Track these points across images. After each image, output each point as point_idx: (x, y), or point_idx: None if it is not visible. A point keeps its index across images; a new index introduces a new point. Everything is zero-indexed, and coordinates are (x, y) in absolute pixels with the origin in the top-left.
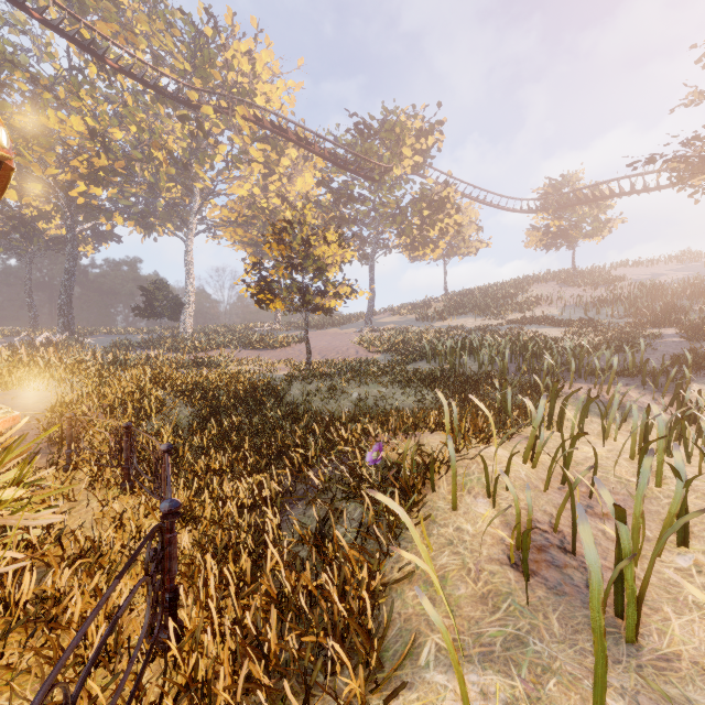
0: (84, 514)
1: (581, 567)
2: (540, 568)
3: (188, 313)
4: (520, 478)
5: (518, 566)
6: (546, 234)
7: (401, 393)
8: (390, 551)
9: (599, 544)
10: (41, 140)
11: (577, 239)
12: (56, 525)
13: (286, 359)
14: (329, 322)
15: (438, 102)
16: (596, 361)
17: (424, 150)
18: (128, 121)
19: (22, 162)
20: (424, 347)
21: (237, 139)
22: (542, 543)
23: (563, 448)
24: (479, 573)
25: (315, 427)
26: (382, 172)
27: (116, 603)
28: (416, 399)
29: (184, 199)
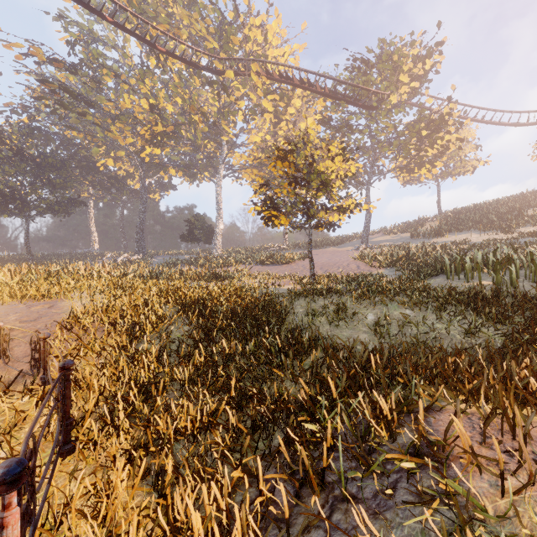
0: None
1: None
2: None
3: (218, 238)
4: None
5: None
6: None
7: (435, 318)
8: None
9: None
10: (121, 118)
11: None
12: None
13: (291, 273)
14: (328, 242)
15: (438, 23)
16: None
17: (421, 75)
18: (174, 94)
19: (112, 137)
20: (434, 261)
21: (252, 95)
22: None
23: None
24: None
25: (329, 383)
26: (380, 100)
27: None
28: (461, 328)
29: (216, 152)
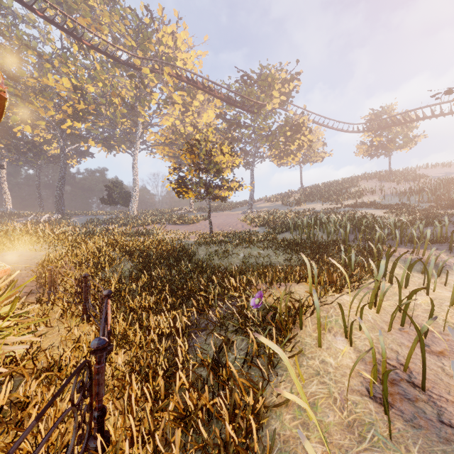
0: (55, 336)
1: (430, 401)
2: (395, 401)
3: (135, 201)
4: (368, 320)
5: (376, 398)
6: (371, 146)
7: (273, 254)
8: (269, 377)
9: (441, 379)
10: (44, 93)
11: (392, 150)
12: (34, 345)
13: (196, 231)
14: (224, 207)
15: (297, 60)
16: (414, 232)
17: (287, 92)
18: (97, 80)
19: (33, 108)
20: (288, 223)
21: (165, 89)
22: (393, 377)
23: (400, 298)
24: (344, 402)
25: (214, 278)
26: (259, 107)
27: (67, 407)
28: (284, 258)
29: (132, 129)
